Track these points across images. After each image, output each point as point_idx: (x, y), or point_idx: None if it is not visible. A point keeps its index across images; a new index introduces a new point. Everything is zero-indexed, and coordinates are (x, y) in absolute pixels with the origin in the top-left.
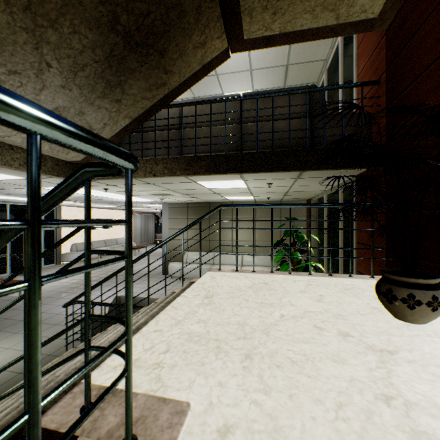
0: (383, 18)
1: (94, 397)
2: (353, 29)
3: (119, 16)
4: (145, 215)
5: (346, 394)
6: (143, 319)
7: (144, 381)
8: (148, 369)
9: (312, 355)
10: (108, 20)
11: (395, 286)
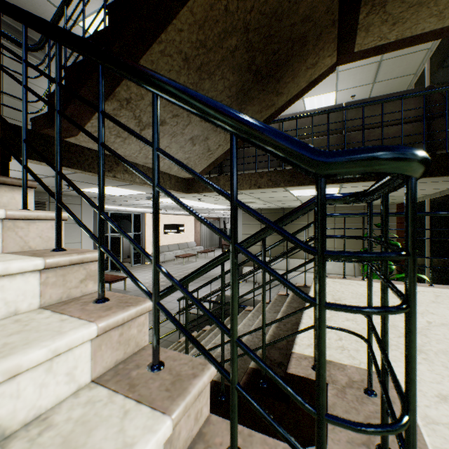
0: None
1: (313, 362)
2: None
3: (255, 58)
4: (211, 220)
5: None
6: (279, 314)
7: (341, 357)
8: (337, 350)
9: None
10: (247, 64)
11: None
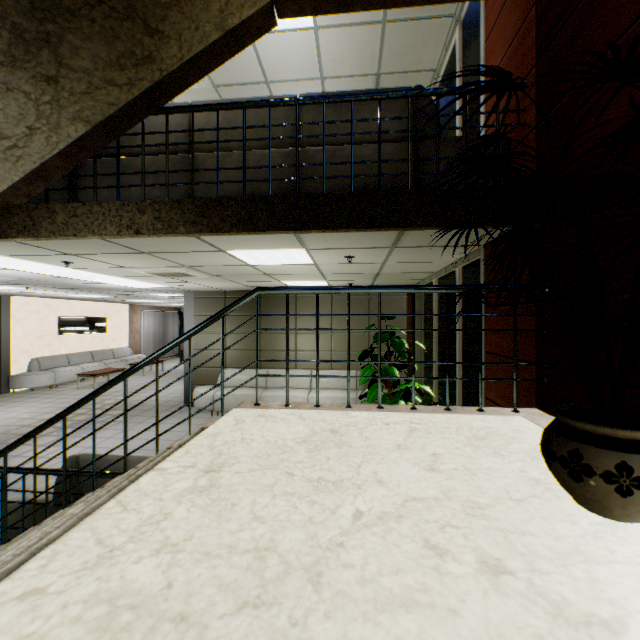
0: None
1: None
2: None
3: None
4: (163, 312)
5: None
6: (60, 528)
7: None
8: None
9: None
10: None
11: (588, 445)
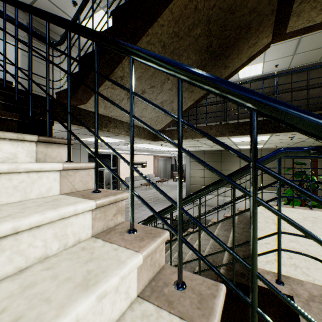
0: None
1: (274, 276)
2: None
3: (212, 42)
4: (165, 158)
5: None
6: (231, 233)
7: (297, 273)
8: (291, 267)
9: None
10: (206, 47)
11: None
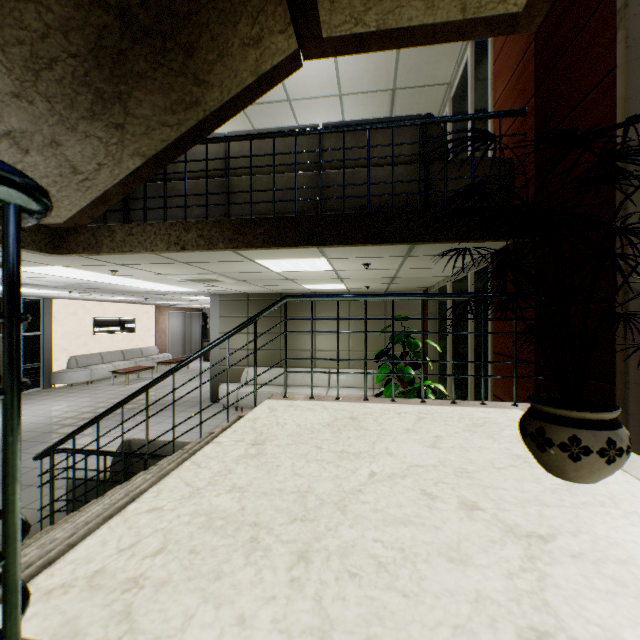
0: (531, 13)
1: None
2: (486, 29)
3: None
4: (187, 313)
5: (468, 631)
6: (146, 483)
7: (96, 620)
8: (113, 593)
9: (414, 549)
10: None
11: (550, 423)
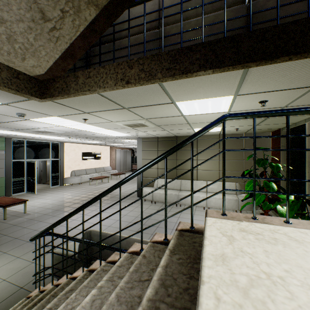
0: None
1: None
2: None
3: None
4: (124, 150)
5: None
6: None
7: None
8: None
9: None
10: None
11: None
